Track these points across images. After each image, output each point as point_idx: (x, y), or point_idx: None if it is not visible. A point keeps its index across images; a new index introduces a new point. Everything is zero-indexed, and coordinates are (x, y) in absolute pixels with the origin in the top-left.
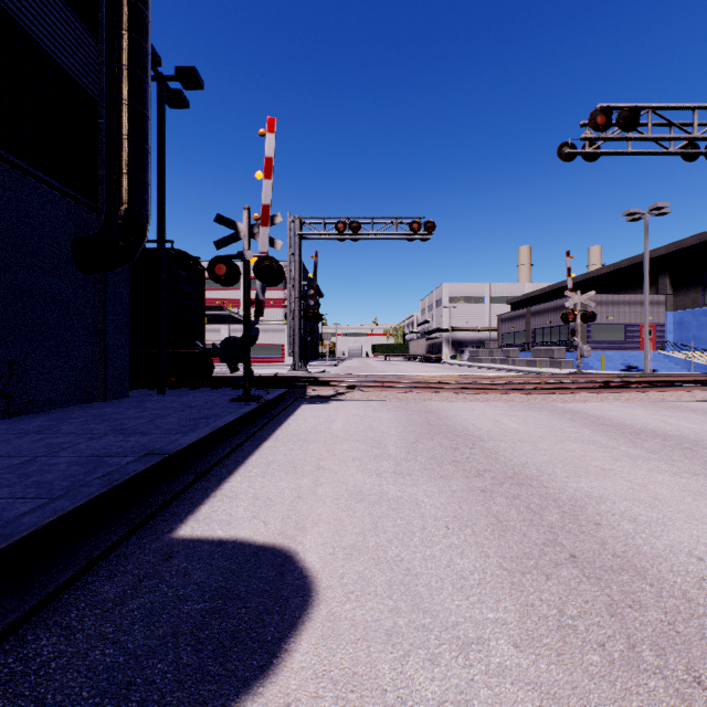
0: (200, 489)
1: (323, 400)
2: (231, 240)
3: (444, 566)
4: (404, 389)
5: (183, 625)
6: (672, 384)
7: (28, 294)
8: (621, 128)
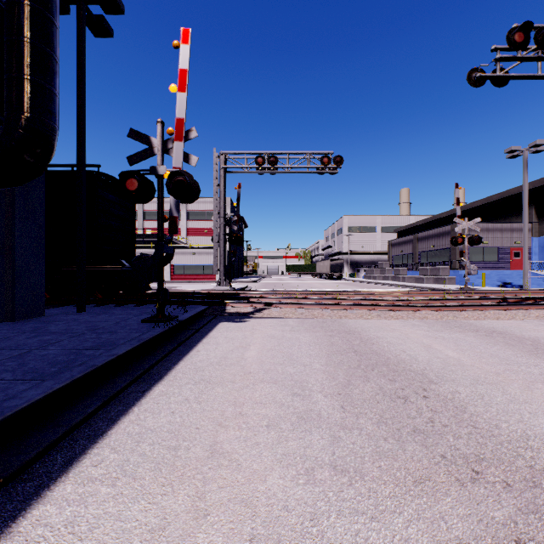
0: None
1: (241, 317)
2: (144, 155)
3: None
4: (319, 306)
5: None
6: None
7: None
8: (539, 46)
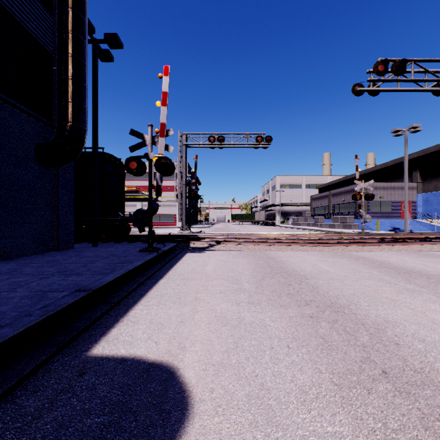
0: (113, 316)
1: (200, 250)
2: (140, 146)
3: (289, 381)
4: (253, 243)
5: (84, 439)
6: (424, 240)
7: (4, 181)
8: (394, 73)
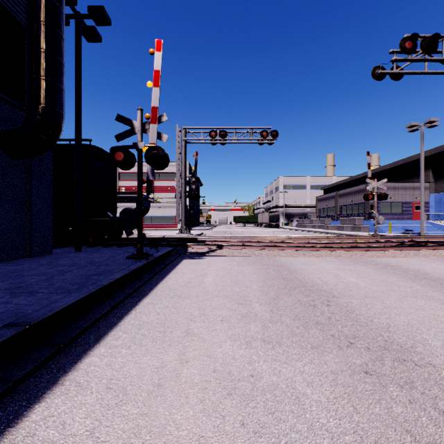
0: (51, 370)
1: (199, 255)
2: (128, 134)
3: None
4: (259, 247)
5: None
6: None
7: None
8: (424, 51)
